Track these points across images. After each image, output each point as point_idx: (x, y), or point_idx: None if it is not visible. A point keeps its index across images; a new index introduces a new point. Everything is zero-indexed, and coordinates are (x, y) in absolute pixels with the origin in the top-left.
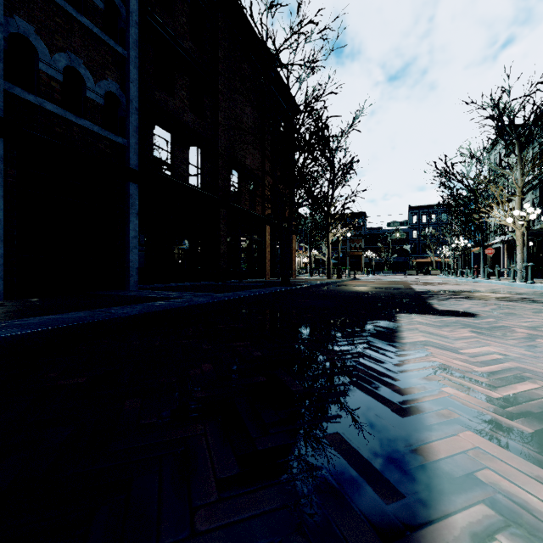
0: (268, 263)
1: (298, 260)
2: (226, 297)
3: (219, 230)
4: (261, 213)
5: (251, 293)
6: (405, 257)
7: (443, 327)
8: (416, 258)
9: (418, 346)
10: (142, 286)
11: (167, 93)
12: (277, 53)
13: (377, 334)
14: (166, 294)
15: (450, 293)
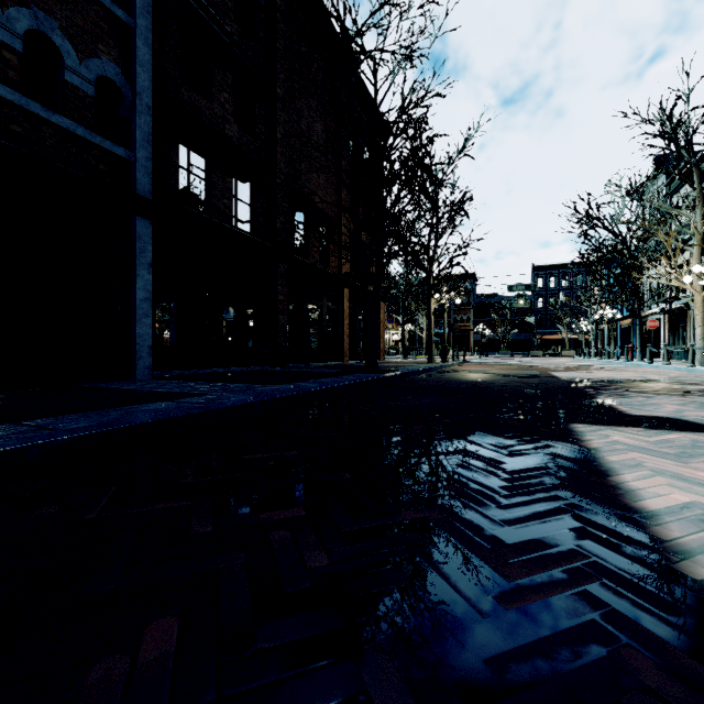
0: (347, 340)
1: (386, 337)
2: (277, 393)
3: (277, 293)
4: (337, 271)
5: (320, 386)
6: (529, 333)
7: (687, 460)
8: (542, 334)
9: (697, 524)
10: (161, 373)
11: (200, 93)
12: (359, 32)
13: (574, 481)
14: (186, 388)
15: (619, 385)
